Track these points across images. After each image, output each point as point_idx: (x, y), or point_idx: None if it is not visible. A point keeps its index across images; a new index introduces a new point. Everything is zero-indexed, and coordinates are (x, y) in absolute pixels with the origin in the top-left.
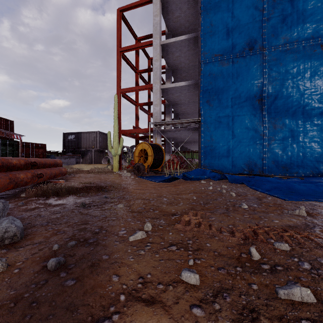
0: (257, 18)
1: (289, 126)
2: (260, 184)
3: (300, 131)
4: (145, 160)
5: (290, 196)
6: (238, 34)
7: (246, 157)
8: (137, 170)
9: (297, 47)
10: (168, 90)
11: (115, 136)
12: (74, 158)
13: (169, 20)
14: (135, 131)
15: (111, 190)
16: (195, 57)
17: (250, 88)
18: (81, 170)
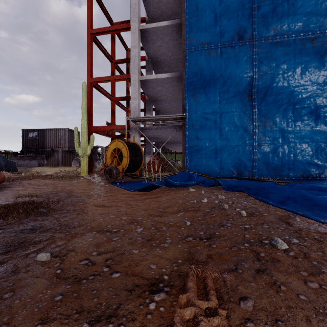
0: (247, 5)
1: (280, 125)
2: (266, 194)
3: (290, 131)
4: (119, 162)
5: (321, 213)
6: (226, 21)
7: (234, 159)
8: (109, 174)
9: (287, 40)
10: (148, 82)
11: (83, 132)
12: (36, 159)
13: (150, 5)
14: (109, 128)
15: (54, 209)
16: (178, 49)
17: (239, 82)
18: (36, 175)
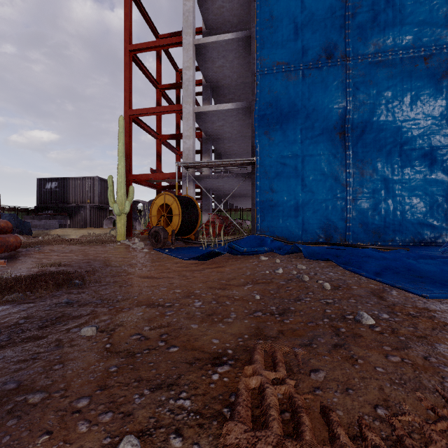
0: (338, 13)
1: (382, 173)
2: (359, 263)
3: (396, 181)
4: (168, 222)
5: (425, 286)
6: (311, 34)
7: (321, 218)
8: (155, 238)
9: (392, 58)
10: (206, 115)
11: (120, 182)
12: (56, 218)
13: (208, 12)
14: (154, 177)
15: (90, 281)
16: (246, 70)
17: (327, 114)
18: (58, 239)
